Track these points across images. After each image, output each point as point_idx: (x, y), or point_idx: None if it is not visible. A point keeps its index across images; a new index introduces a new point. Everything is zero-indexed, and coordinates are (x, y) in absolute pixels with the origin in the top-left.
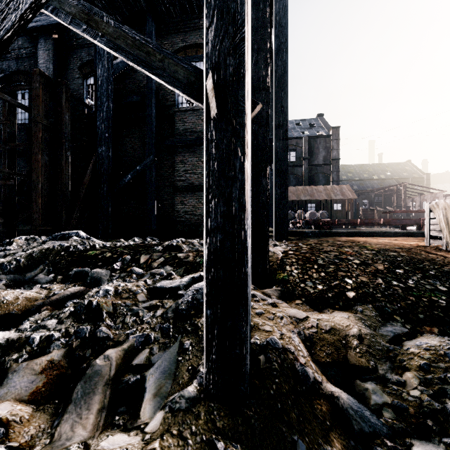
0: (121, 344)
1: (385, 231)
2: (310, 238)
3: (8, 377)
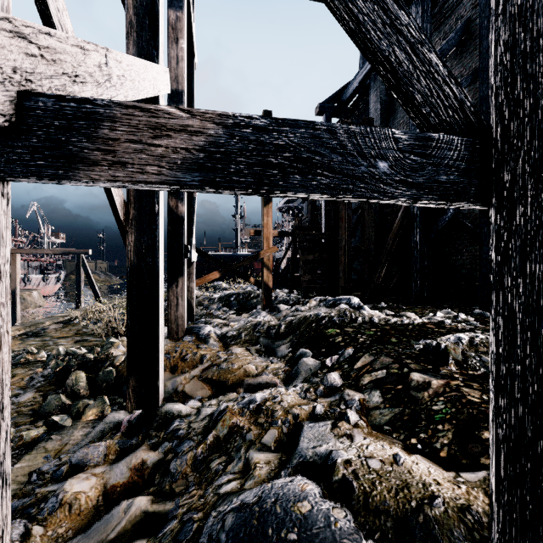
0: (167, 498)
1: None
2: None
3: (130, 453)
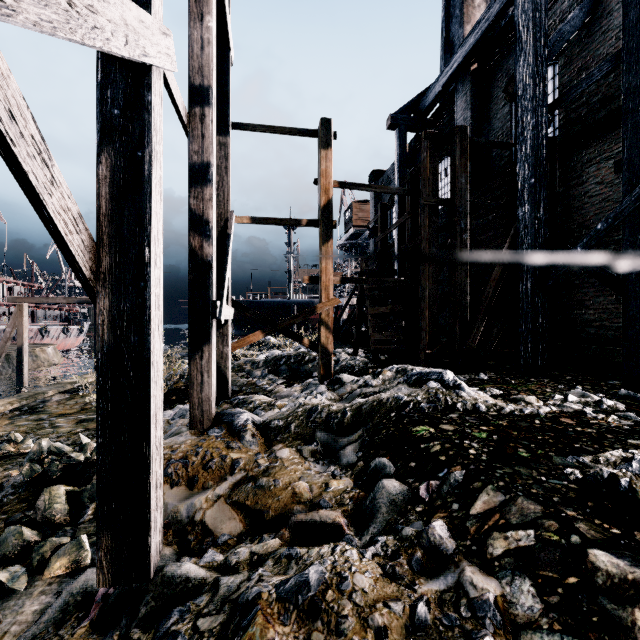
0: None
1: None
2: None
3: None
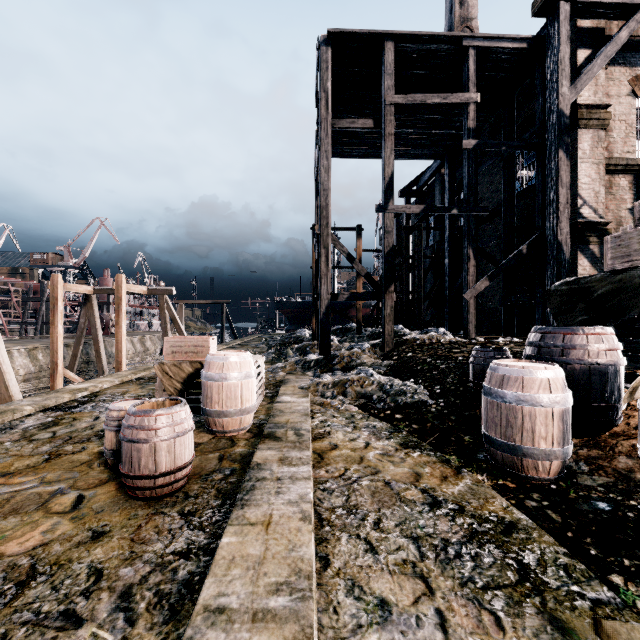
0: None
1: None
2: None
3: None
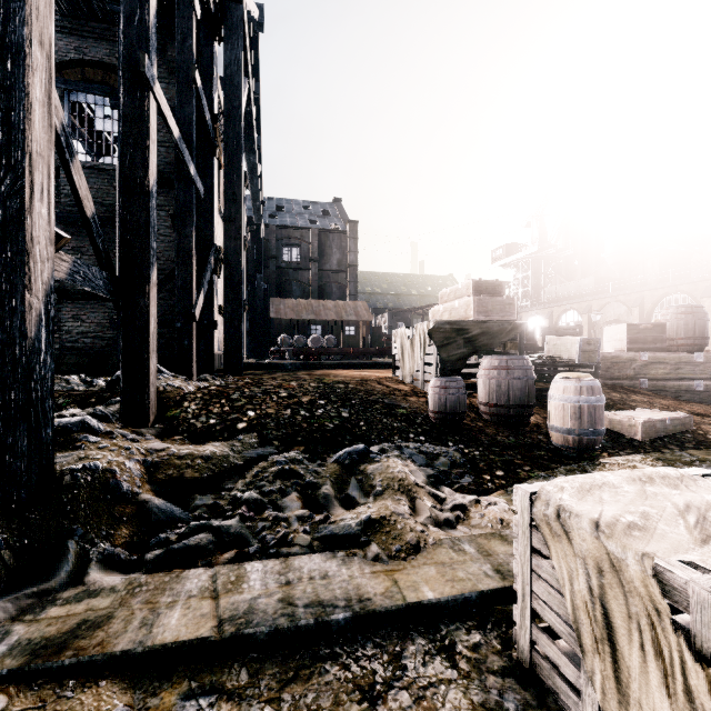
0: None
1: (377, 362)
2: (284, 371)
3: None
